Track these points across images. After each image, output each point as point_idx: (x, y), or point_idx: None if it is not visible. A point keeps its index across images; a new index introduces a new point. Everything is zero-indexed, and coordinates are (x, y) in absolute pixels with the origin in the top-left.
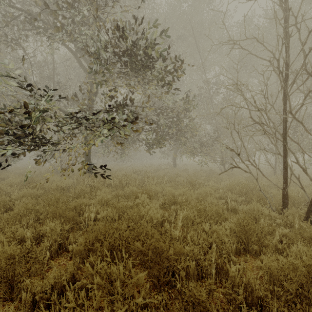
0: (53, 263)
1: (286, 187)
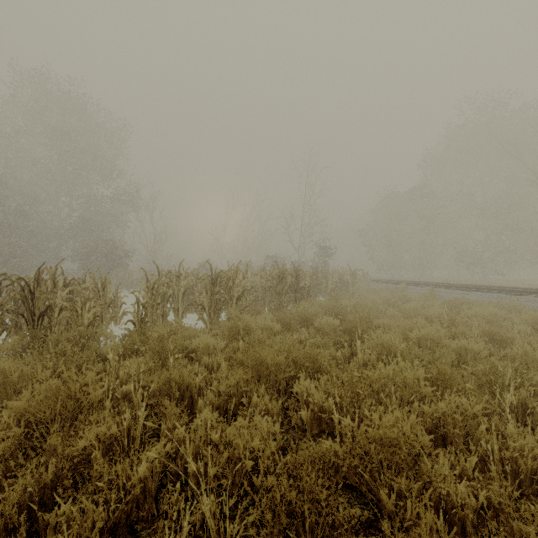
0: None
1: None
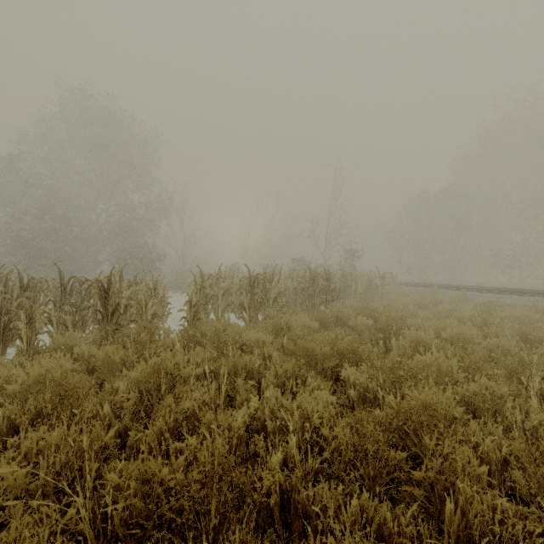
0: None
1: None
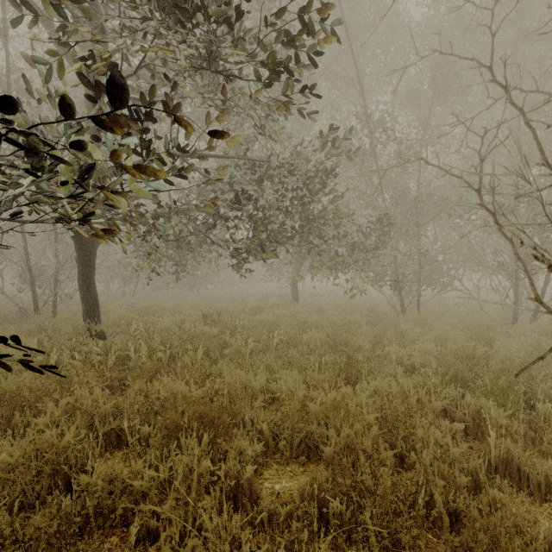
0: None
1: None
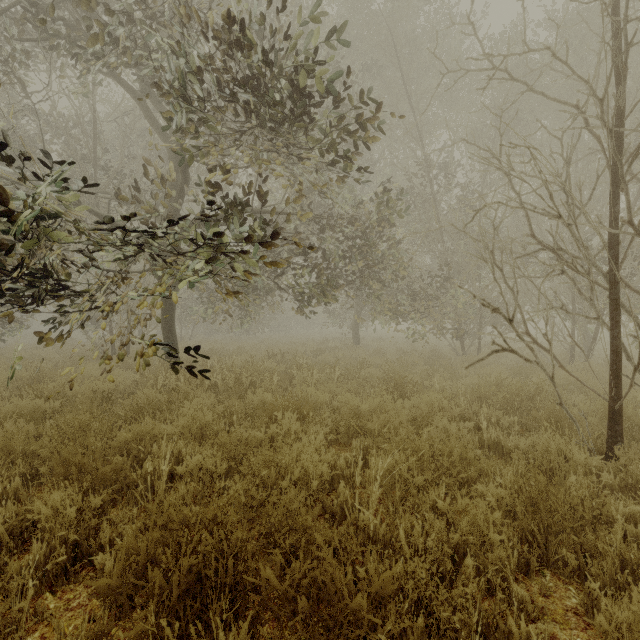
0: (52, 605)
1: (619, 395)
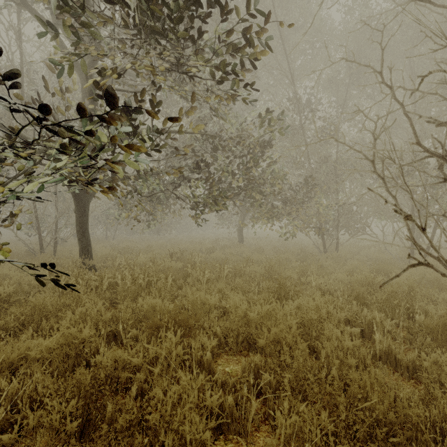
0: None
1: None
